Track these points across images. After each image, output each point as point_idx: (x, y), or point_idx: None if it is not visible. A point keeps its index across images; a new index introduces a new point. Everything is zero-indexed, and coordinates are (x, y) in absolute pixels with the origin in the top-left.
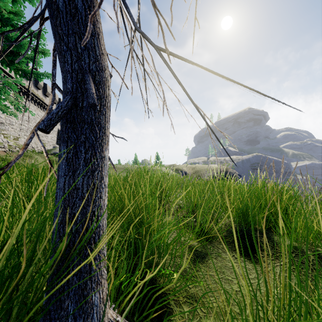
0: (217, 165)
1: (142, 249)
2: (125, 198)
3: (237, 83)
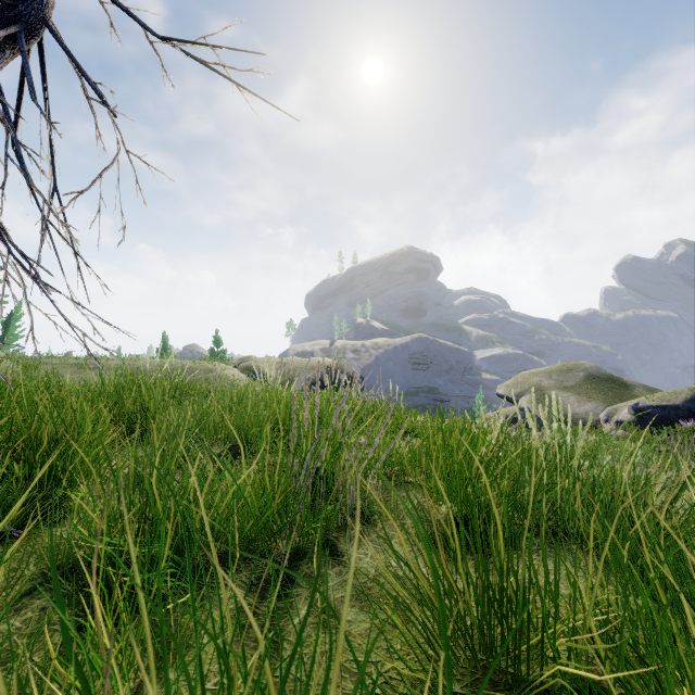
0: (326, 359)
1: (56, 478)
2: (45, 419)
3: (98, 316)
